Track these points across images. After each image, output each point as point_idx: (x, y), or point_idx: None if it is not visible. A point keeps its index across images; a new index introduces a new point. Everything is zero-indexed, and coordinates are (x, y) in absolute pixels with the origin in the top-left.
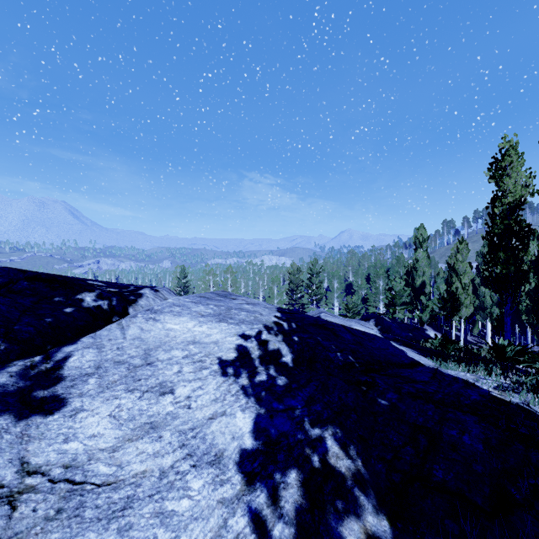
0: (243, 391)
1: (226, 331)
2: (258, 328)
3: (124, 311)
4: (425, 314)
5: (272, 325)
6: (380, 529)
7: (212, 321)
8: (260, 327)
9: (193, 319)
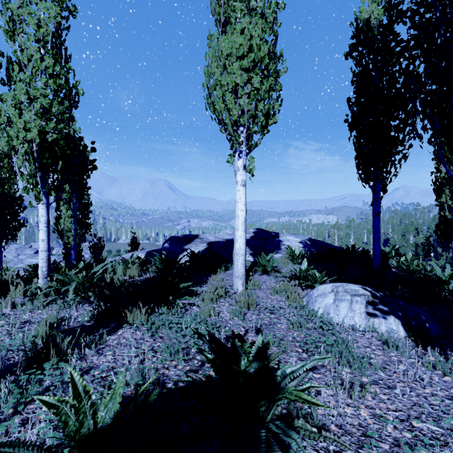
0: (301, 244)
1: (298, 239)
2: (304, 239)
3: (278, 236)
4: (440, 261)
5: (307, 239)
6: (315, 252)
7: (295, 238)
8: (304, 239)
9: (292, 237)
